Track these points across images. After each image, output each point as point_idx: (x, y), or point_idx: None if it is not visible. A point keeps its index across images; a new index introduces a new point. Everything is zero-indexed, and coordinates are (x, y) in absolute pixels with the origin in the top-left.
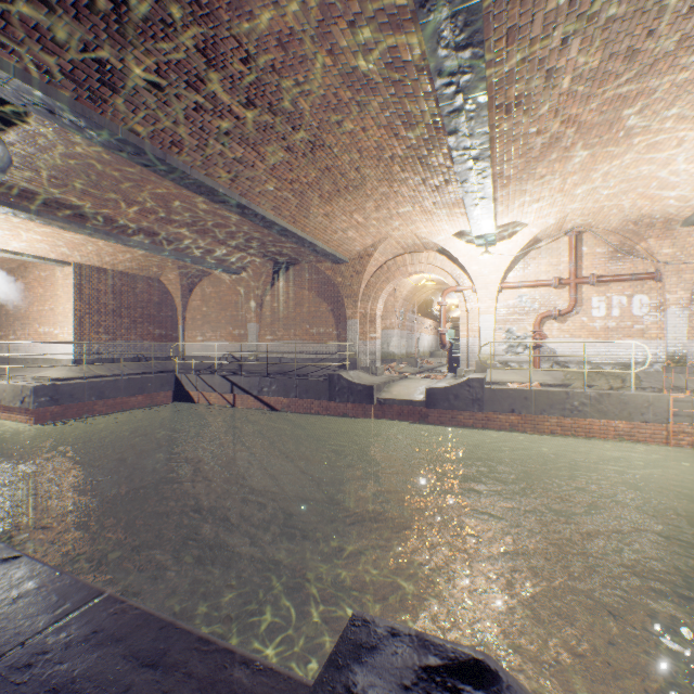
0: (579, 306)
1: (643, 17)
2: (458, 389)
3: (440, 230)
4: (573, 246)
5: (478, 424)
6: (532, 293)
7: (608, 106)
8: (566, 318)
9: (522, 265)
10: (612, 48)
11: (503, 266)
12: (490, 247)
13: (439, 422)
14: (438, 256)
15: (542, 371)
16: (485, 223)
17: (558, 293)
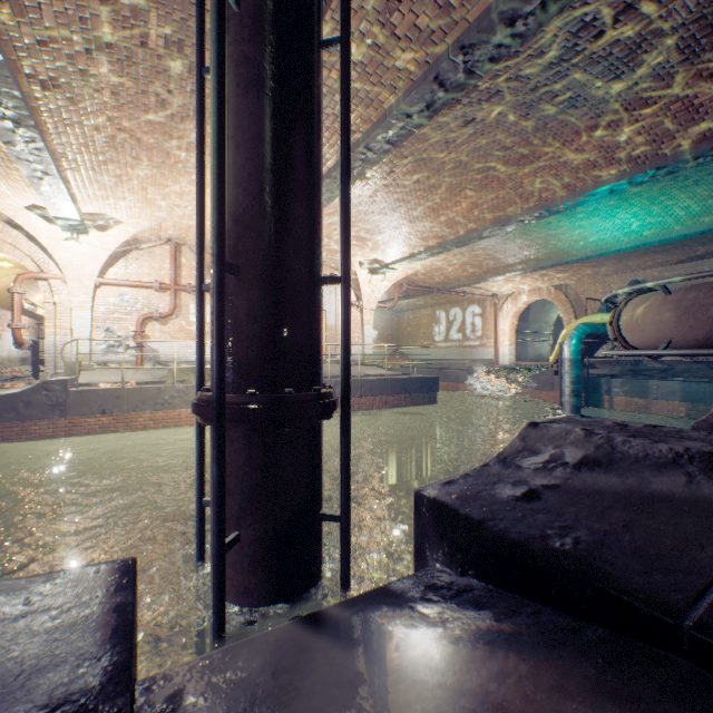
0: (180, 311)
1: (160, 76)
2: (32, 395)
3: (4, 196)
4: (174, 255)
5: (62, 432)
6: (136, 293)
7: (161, 136)
8: (169, 321)
9: (125, 263)
10: (143, 86)
11: (101, 259)
12: (83, 236)
13: (3, 439)
14: (11, 230)
15: (145, 371)
16: (64, 205)
17: (162, 296)
